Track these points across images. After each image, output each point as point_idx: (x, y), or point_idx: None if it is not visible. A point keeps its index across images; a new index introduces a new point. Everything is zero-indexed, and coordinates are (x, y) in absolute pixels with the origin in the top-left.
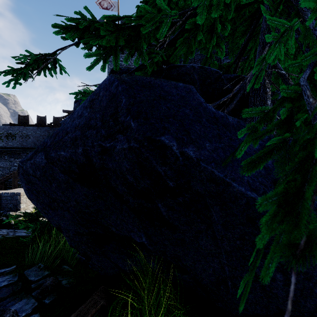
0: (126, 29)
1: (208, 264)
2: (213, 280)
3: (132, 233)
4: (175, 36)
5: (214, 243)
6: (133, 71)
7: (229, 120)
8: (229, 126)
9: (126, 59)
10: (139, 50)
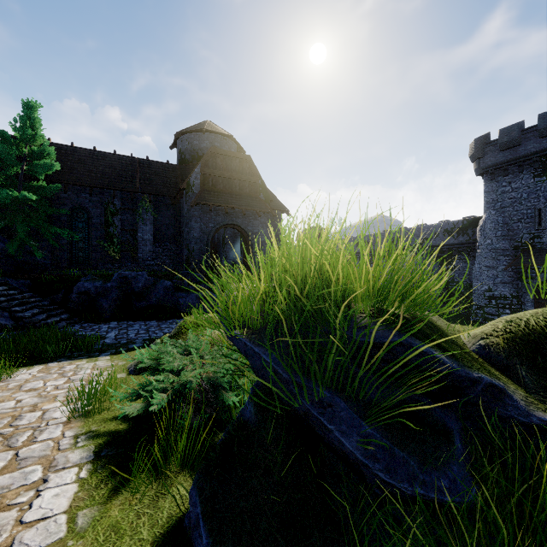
0: None
1: (2, 260)
2: (3, 263)
3: None
4: None
5: (3, 256)
6: None
7: (6, 239)
8: (6, 240)
9: None
10: None
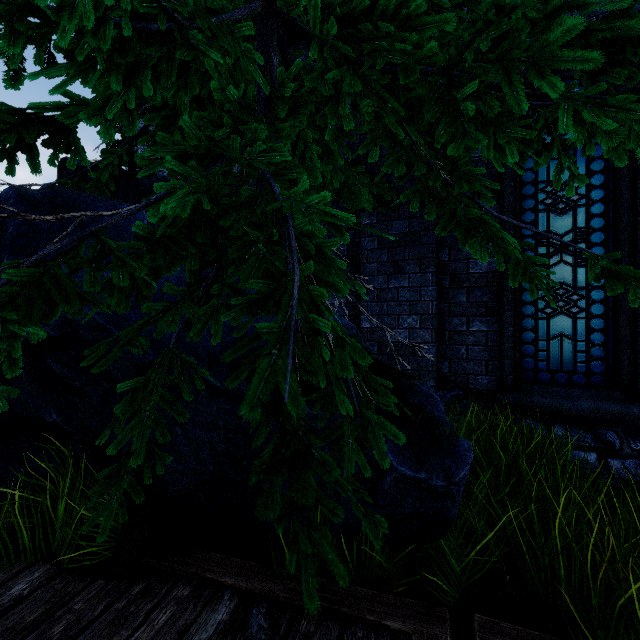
0: (31, 126)
1: None
2: None
3: (42, 411)
4: (141, 131)
5: None
6: (93, 169)
7: None
8: None
9: (52, 160)
10: (73, 149)
